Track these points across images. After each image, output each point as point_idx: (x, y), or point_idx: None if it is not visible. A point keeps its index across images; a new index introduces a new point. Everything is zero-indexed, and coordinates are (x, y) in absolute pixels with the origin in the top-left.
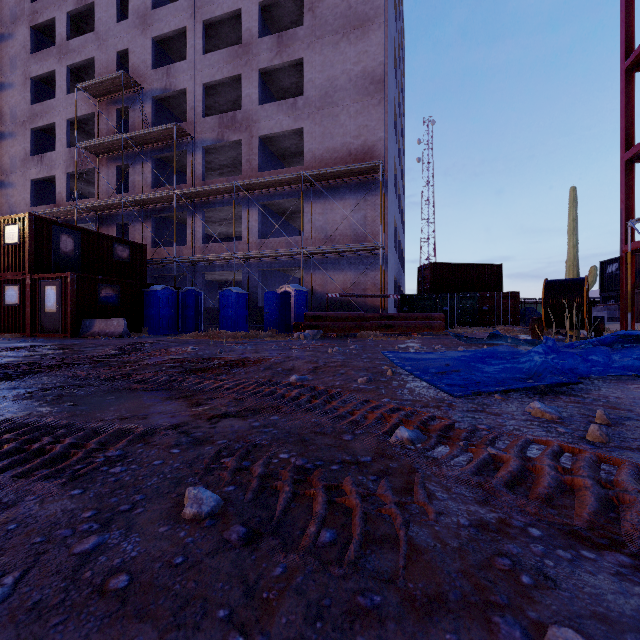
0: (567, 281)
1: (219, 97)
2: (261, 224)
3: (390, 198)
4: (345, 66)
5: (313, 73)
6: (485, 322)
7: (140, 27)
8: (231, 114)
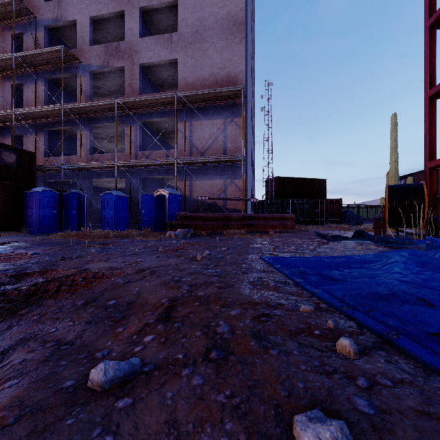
0: (407, 186)
1: (107, 33)
2: (142, 139)
3: (248, 122)
4: (212, 9)
5: (186, 13)
6: (317, 221)
7: None
8: (115, 44)
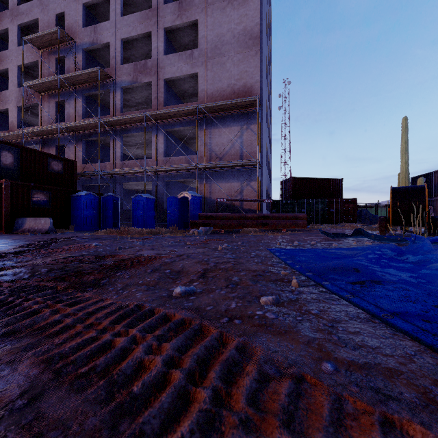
0: (410, 188)
1: (135, 51)
2: (166, 146)
3: (264, 127)
4: (230, 26)
5: (206, 31)
6: (332, 220)
7: None
8: (143, 62)
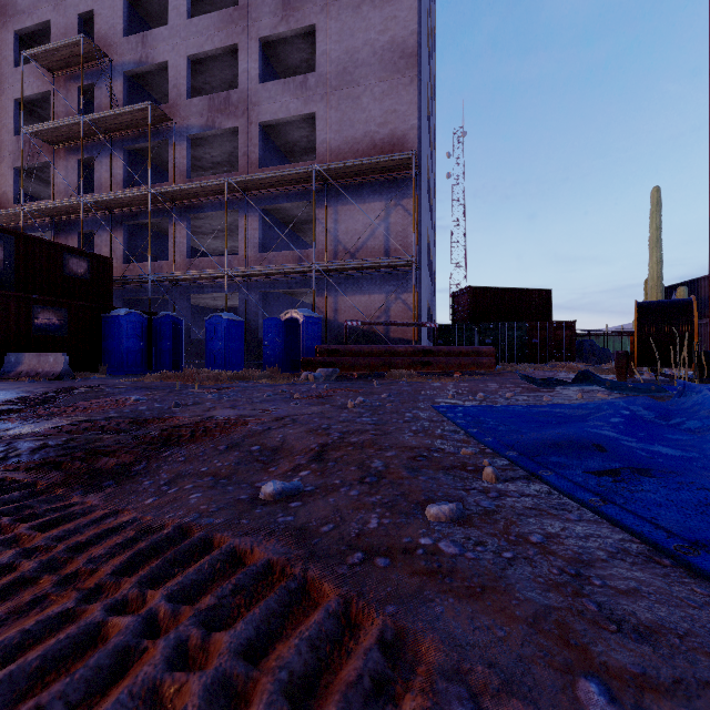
0: (667, 303)
1: (211, 76)
2: (263, 235)
3: (424, 204)
4: (368, 35)
5: (328, 43)
6: (535, 357)
7: None
8: (224, 94)
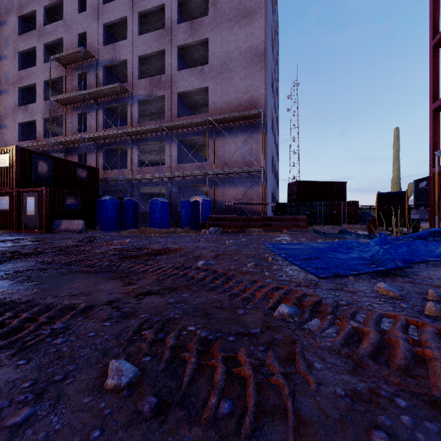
0: (393, 193)
1: (150, 65)
2: (179, 154)
3: (269, 136)
4: (237, 43)
5: (215, 48)
6: (334, 222)
7: (95, 16)
8: (158, 77)
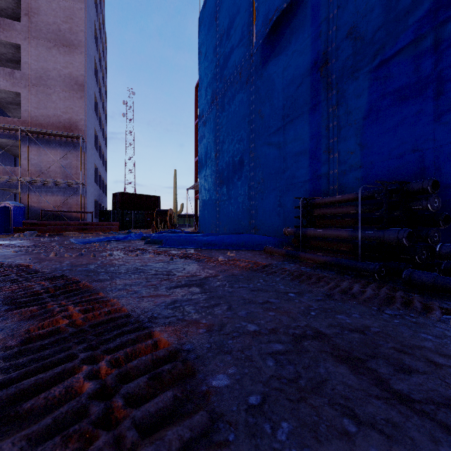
0: (163, 210)
1: None
2: None
3: (90, 153)
4: (56, 65)
5: (29, 59)
6: (149, 226)
7: None
8: None
